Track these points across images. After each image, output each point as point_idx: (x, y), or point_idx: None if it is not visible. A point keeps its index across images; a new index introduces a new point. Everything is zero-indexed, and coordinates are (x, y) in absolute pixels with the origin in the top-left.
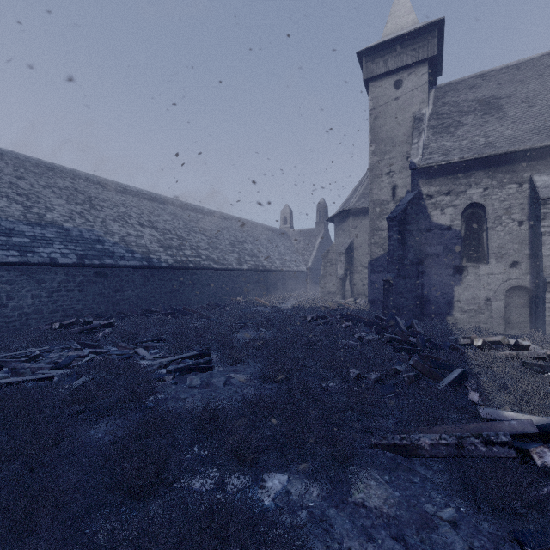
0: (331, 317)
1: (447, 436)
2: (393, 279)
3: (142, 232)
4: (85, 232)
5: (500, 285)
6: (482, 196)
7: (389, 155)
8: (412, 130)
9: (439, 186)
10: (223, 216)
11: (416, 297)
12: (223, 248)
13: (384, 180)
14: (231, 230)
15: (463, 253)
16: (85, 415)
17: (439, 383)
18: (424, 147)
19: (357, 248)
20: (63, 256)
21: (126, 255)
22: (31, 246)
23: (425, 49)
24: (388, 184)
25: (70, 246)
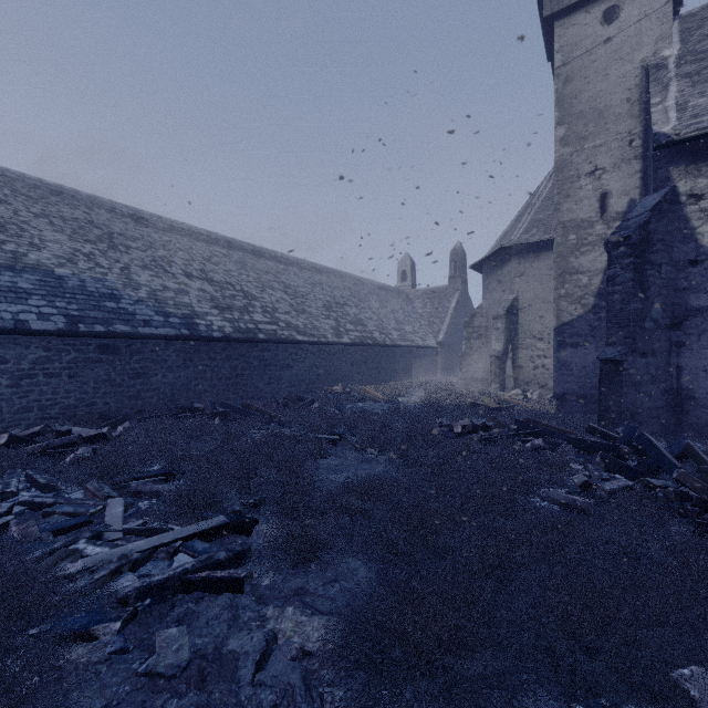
0: (499, 427)
1: None
2: (623, 357)
3: (187, 285)
4: (90, 282)
5: None
6: None
7: (594, 142)
8: (641, 90)
9: None
10: (315, 267)
11: (666, 392)
12: (312, 312)
13: (584, 184)
14: (327, 287)
15: None
16: None
17: None
18: (676, 108)
19: (523, 309)
20: (40, 318)
21: (155, 319)
22: None
23: None
24: (591, 191)
25: (59, 302)
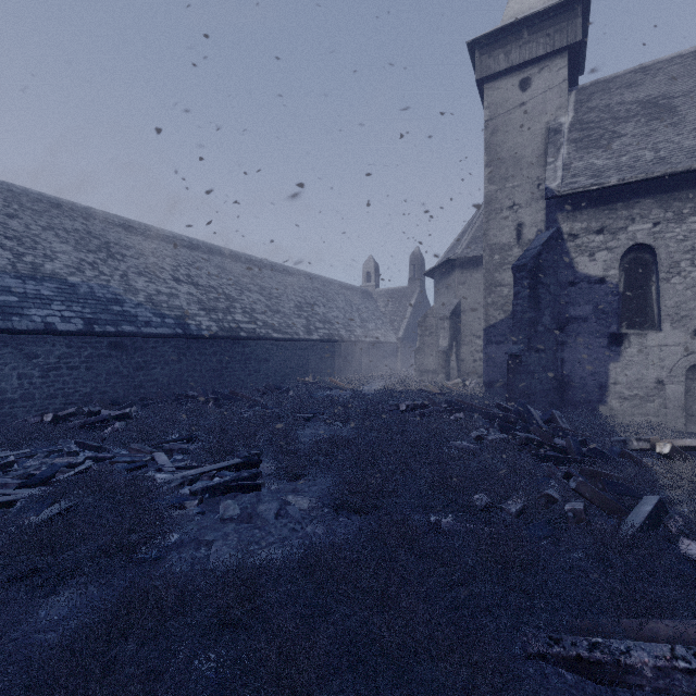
0: (433, 406)
1: (688, 653)
2: (521, 353)
3: (177, 290)
4: (98, 289)
5: (678, 361)
6: (651, 234)
7: (513, 183)
8: (545, 146)
9: (587, 222)
10: (287, 270)
11: (553, 378)
12: (286, 312)
13: (505, 216)
14: (298, 289)
15: (622, 316)
16: (35, 580)
17: (627, 523)
18: (563, 168)
19: (465, 311)
20: (63, 321)
21: (154, 320)
22: (19, 306)
23: (564, 34)
24: (510, 222)
25: (76, 307)
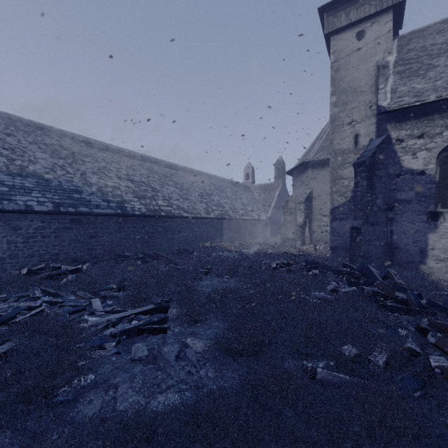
0: (296, 264)
1: None
2: (361, 226)
3: (119, 184)
4: (64, 183)
5: None
6: None
7: (351, 105)
8: (376, 78)
9: (410, 130)
10: (193, 172)
11: (385, 245)
12: (192, 199)
13: (346, 129)
14: (200, 184)
15: (438, 199)
16: None
17: None
18: (391, 91)
19: (315, 198)
20: (39, 204)
21: (102, 204)
22: (8, 194)
23: None
24: (349, 133)
25: (48, 195)
